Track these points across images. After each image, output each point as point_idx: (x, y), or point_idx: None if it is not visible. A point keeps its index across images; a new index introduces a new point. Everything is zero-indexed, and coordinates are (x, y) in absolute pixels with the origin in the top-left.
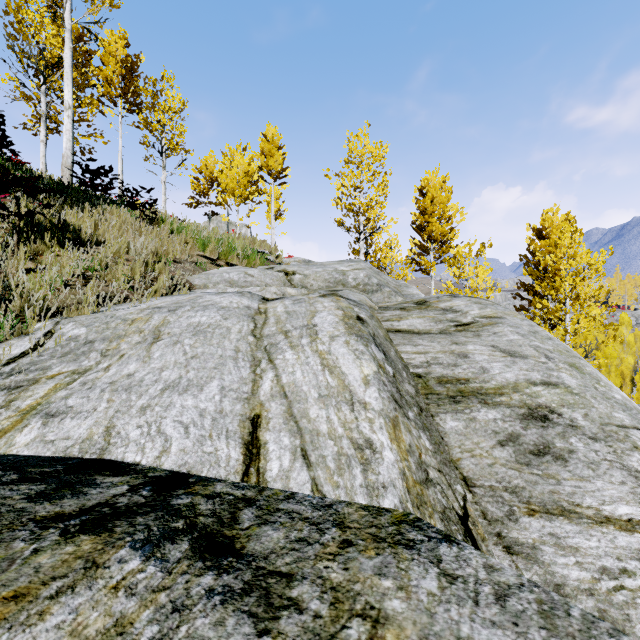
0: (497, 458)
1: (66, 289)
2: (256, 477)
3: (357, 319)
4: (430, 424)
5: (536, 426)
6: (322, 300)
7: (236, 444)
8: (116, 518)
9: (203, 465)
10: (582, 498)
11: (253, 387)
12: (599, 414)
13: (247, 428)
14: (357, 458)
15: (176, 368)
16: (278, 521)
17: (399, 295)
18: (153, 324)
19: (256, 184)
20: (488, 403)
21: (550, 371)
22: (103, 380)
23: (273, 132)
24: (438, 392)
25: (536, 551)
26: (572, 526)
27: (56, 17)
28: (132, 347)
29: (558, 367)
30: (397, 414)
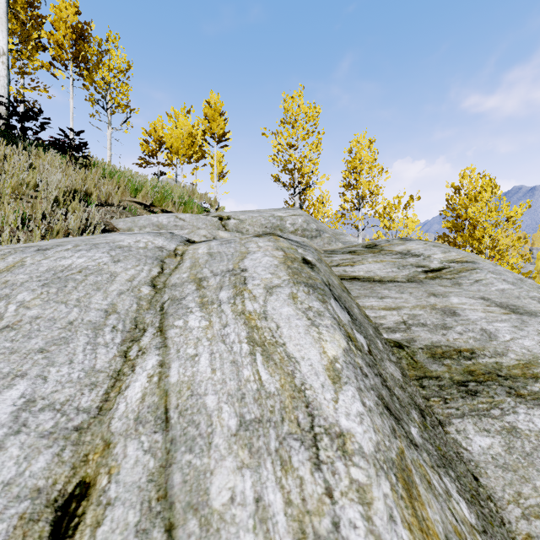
0: None
1: None
2: None
3: (303, 262)
4: (445, 444)
5: None
6: (256, 240)
7: None
8: None
9: None
10: None
11: (108, 392)
12: None
13: None
14: None
15: None
16: None
17: (339, 241)
18: None
19: (201, 148)
20: (523, 395)
21: None
22: None
23: (216, 99)
24: (436, 374)
25: None
26: None
27: None
28: None
29: None
30: (399, 444)
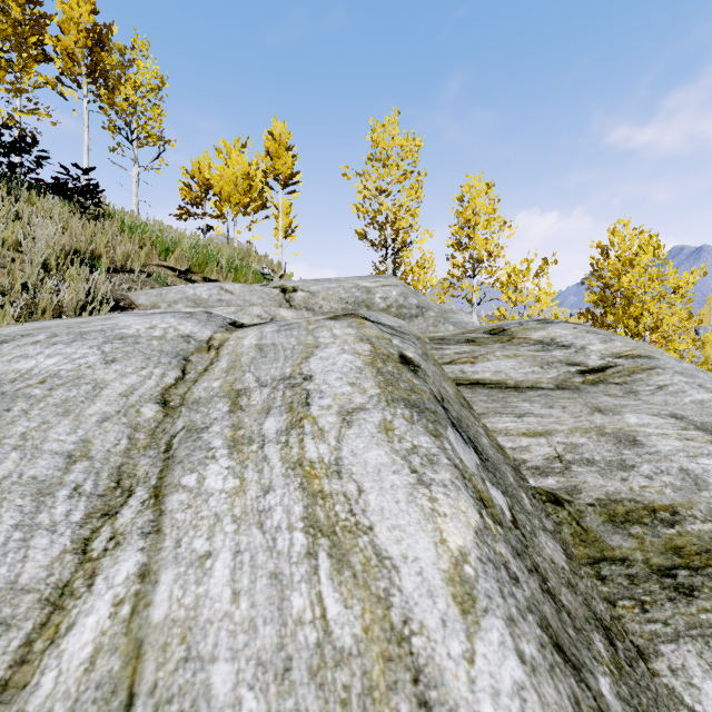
0: None
1: None
2: None
3: (401, 361)
4: (655, 702)
5: None
6: (331, 324)
7: None
8: None
9: None
10: None
11: (31, 640)
12: None
13: None
14: None
15: None
16: None
17: (448, 322)
18: None
19: (262, 195)
20: None
21: None
22: None
23: (281, 129)
24: (621, 554)
25: None
26: None
27: None
28: None
29: None
30: None
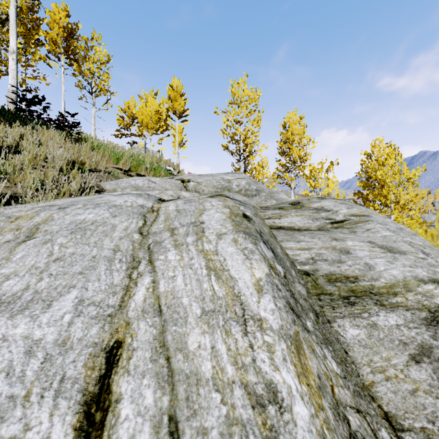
0: (417, 381)
1: None
2: None
3: (243, 216)
4: (329, 333)
5: None
6: (210, 200)
7: (69, 406)
8: None
9: None
10: None
11: (123, 297)
12: None
13: (97, 368)
14: (257, 427)
15: (27, 275)
16: None
17: (273, 199)
18: (35, 221)
19: (165, 122)
20: (385, 305)
21: (433, 267)
22: None
23: (177, 83)
24: (329, 292)
25: None
26: None
27: None
28: None
29: (438, 263)
30: (297, 328)
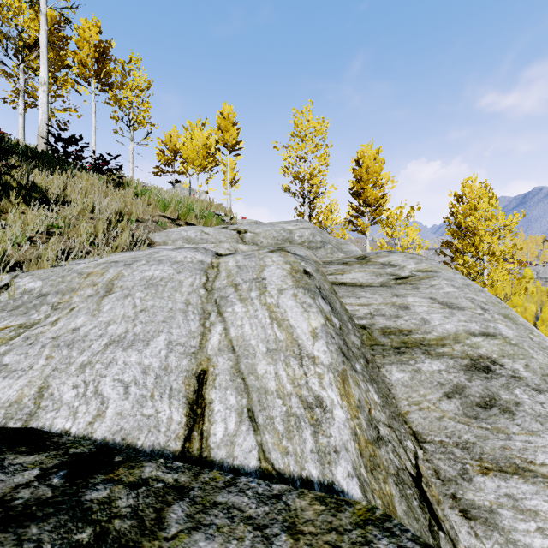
0: (445, 411)
1: (26, 244)
2: (199, 442)
3: (304, 273)
4: (377, 376)
5: (480, 377)
6: (271, 255)
7: (179, 404)
8: (2, 528)
9: (141, 431)
10: (534, 454)
11: (201, 341)
12: (539, 365)
13: (192, 385)
14: (307, 418)
15: (123, 322)
16: (214, 523)
17: (340, 251)
18: (107, 277)
19: (214, 156)
20: (431, 354)
21: (487, 322)
22: (47, 335)
23: (229, 110)
24: (382, 343)
25: (494, 515)
26: (528, 486)
27: (33, 3)
28: (83, 300)
29: (494, 318)
30: (345, 367)
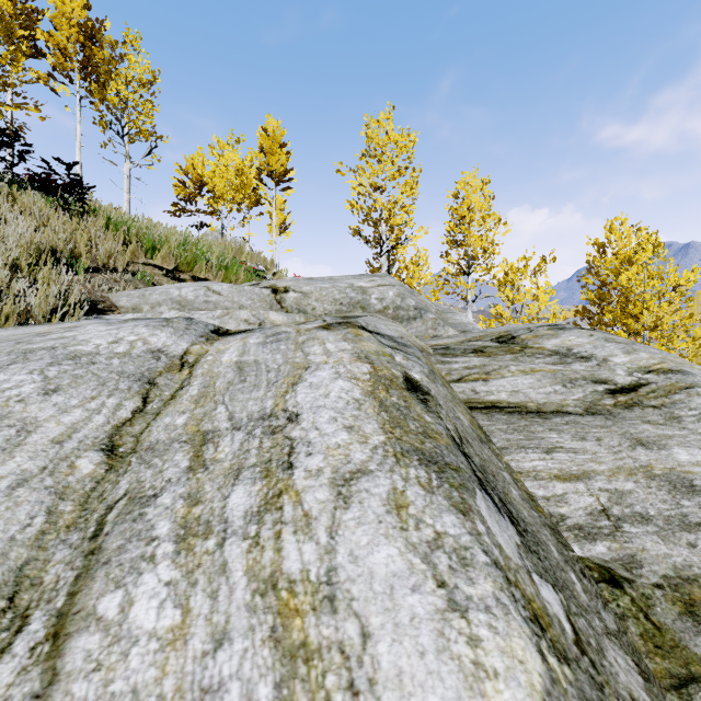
0: None
1: None
2: None
3: (407, 387)
4: None
5: None
6: (323, 336)
7: None
8: None
9: None
10: None
11: None
12: None
13: None
14: None
15: None
16: None
17: (448, 325)
18: None
19: (256, 191)
20: None
21: None
22: None
23: (275, 125)
24: None
25: None
26: None
27: None
28: None
29: None
30: None
